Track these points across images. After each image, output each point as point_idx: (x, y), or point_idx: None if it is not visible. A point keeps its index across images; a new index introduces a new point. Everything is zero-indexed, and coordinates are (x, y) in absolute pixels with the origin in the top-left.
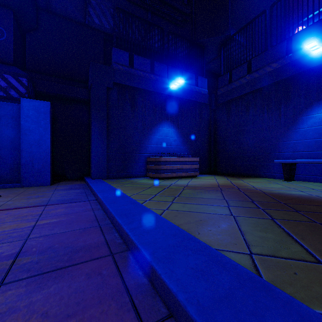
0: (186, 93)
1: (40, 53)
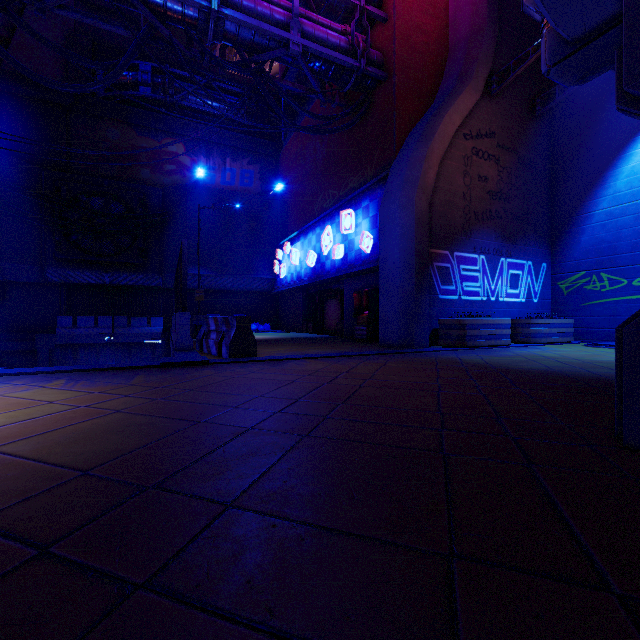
0: (132, 337)
1: (9, 316)
